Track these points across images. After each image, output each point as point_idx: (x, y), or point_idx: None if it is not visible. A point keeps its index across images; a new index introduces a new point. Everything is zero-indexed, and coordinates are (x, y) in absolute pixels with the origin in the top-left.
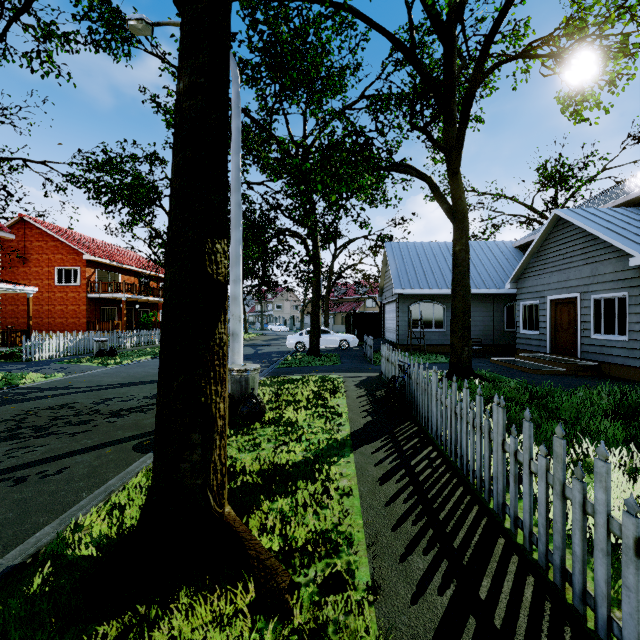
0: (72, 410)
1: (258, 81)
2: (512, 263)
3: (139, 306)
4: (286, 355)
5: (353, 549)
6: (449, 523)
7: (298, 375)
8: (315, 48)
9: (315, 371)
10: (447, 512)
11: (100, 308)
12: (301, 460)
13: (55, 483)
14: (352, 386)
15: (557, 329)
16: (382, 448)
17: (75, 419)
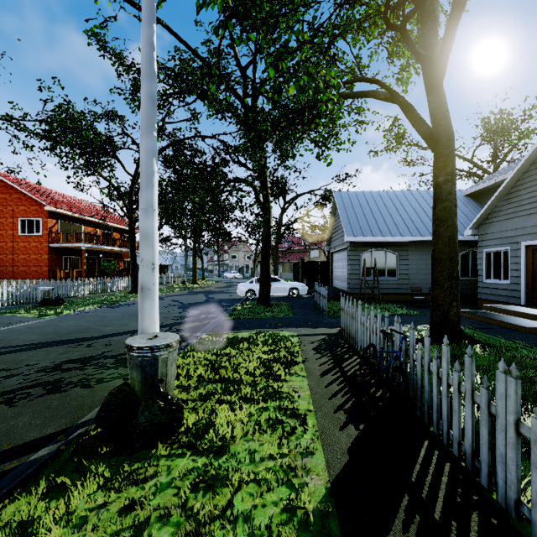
0: None
1: None
2: (464, 211)
3: (103, 255)
4: (236, 303)
5: None
6: None
7: (245, 331)
8: None
9: (265, 325)
10: None
11: (62, 257)
12: None
13: None
14: (311, 351)
15: (536, 278)
16: None
17: None
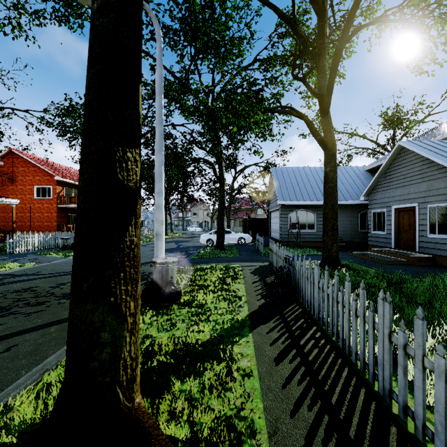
0: (33, 293)
1: (177, 43)
2: (364, 182)
3: None
4: (199, 249)
5: (255, 439)
6: (341, 408)
7: (208, 264)
8: (220, 17)
9: (220, 261)
10: (338, 395)
11: (67, 215)
12: (208, 339)
13: (1, 361)
14: (248, 273)
15: (400, 230)
16: (275, 328)
17: (33, 301)
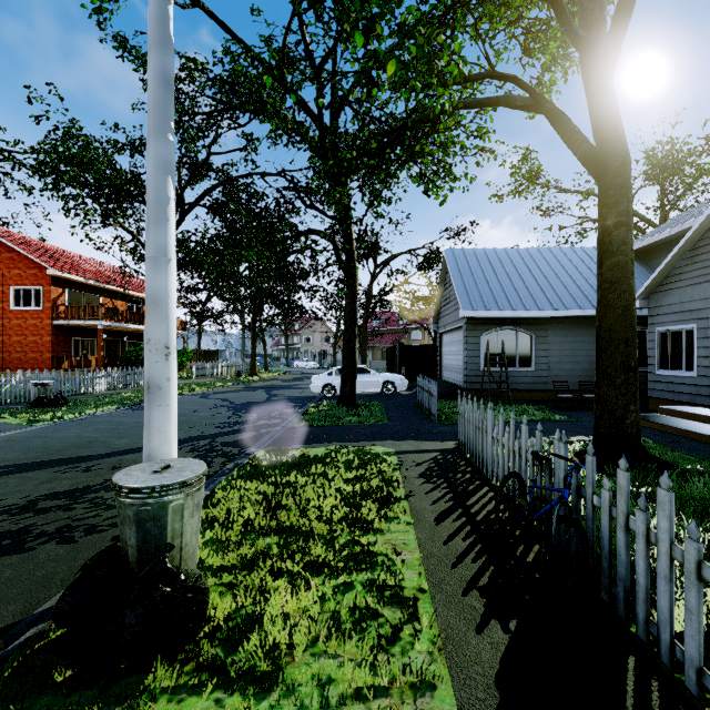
0: None
1: None
2: None
3: (128, 337)
4: (309, 403)
5: None
6: None
7: (320, 446)
8: None
9: (348, 437)
10: None
11: (72, 339)
12: None
13: None
14: (417, 479)
15: None
16: None
17: None
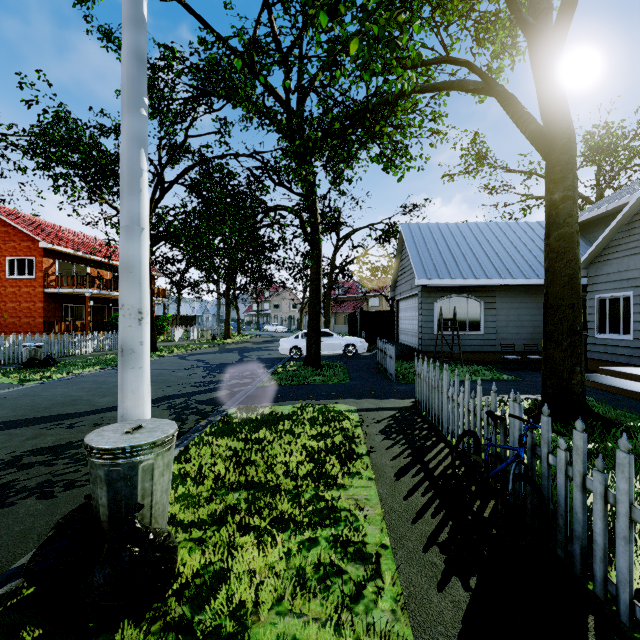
0: None
1: None
2: None
3: (114, 304)
4: (277, 364)
5: None
6: None
7: (287, 404)
8: None
9: (313, 395)
10: None
11: (62, 306)
12: None
13: None
14: (378, 435)
15: None
16: None
17: None
